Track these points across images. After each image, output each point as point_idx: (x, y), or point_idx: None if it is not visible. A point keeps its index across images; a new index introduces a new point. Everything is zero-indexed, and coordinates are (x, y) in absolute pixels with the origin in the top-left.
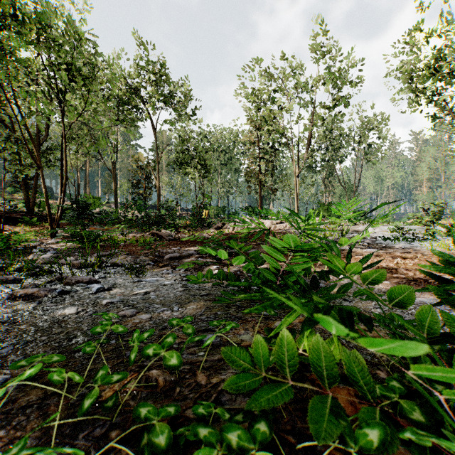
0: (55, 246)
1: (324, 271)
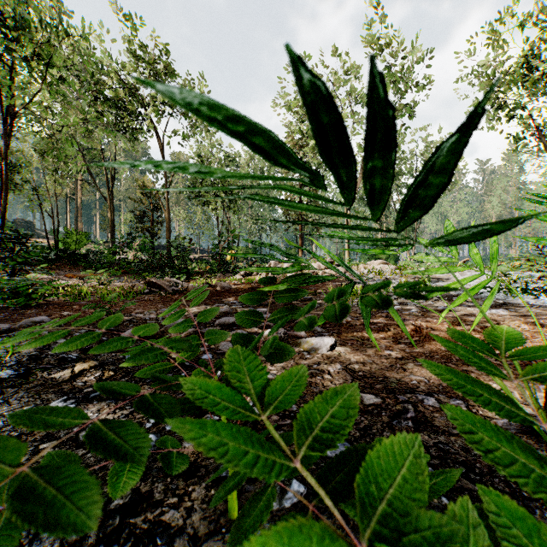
0: None
1: None
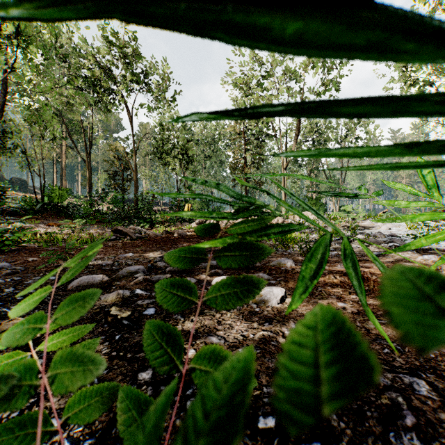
0: None
1: None
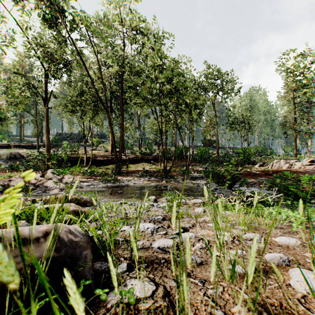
0: (195, 175)
1: (290, 189)
